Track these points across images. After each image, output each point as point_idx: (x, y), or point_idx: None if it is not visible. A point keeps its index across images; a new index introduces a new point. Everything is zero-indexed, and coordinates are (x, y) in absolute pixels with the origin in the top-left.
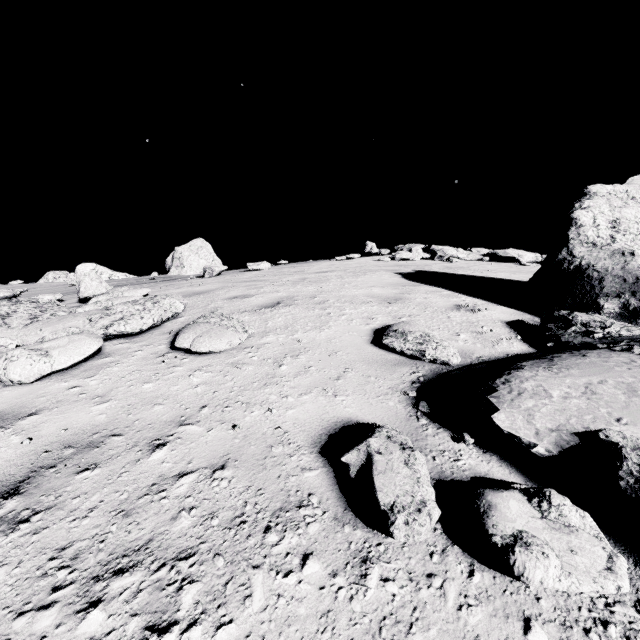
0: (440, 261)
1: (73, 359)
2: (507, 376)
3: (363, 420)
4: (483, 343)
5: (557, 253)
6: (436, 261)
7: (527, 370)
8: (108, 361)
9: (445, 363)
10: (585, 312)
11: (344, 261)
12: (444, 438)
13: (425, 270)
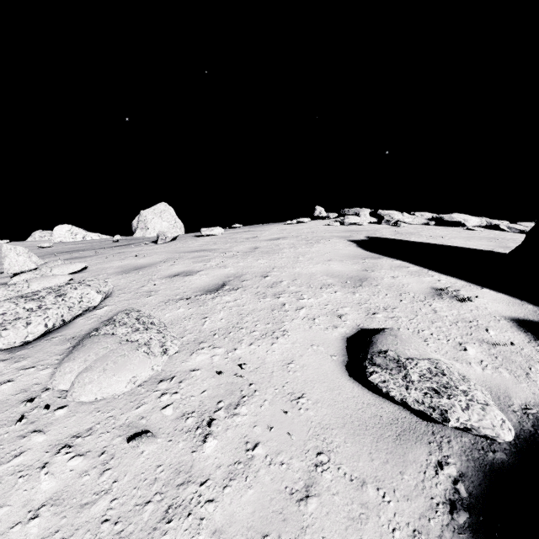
0: (387, 225)
1: None
2: None
3: None
4: (509, 368)
5: None
6: (384, 225)
7: None
8: None
9: (487, 437)
10: None
11: (295, 225)
12: None
13: (377, 236)
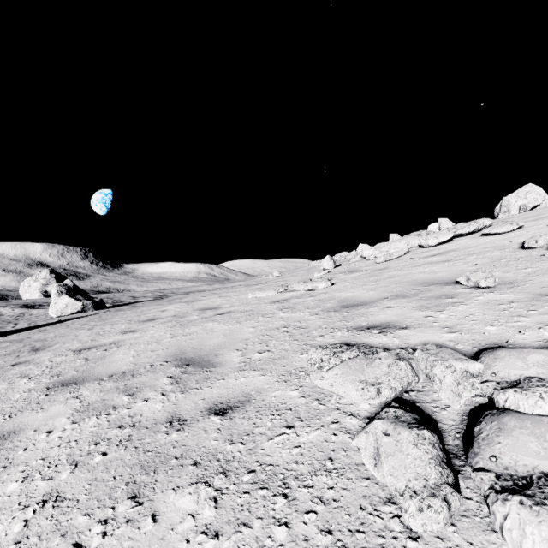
0: None
1: (445, 239)
2: None
3: None
4: None
5: None
6: None
7: None
8: (455, 241)
9: None
10: None
11: None
12: None
13: None
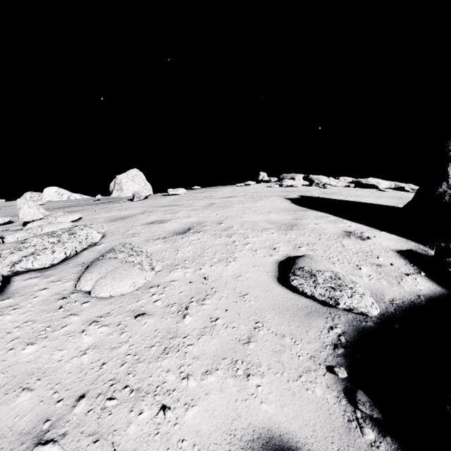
0: (317, 187)
1: None
2: None
3: (288, 434)
4: (387, 279)
5: (437, 186)
6: (314, 187)
7: None
8: (6, 305)
9: (362, 313)
10: None
11: (243, 187)
12: None
13: (308, 195)
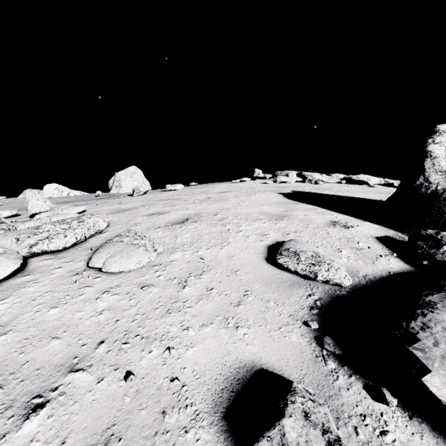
0: (310, 183)
1: None
2: (423, 318)
3: (267, 364)
4: (364, 260)
5: (415, 180)
6: (307, 183)
7: (443, 311)
8: (27, 280)
9: (337, 284)
10: (443, 230)
11: (238, 183)
12: (359, 392)
13: (300, 191)
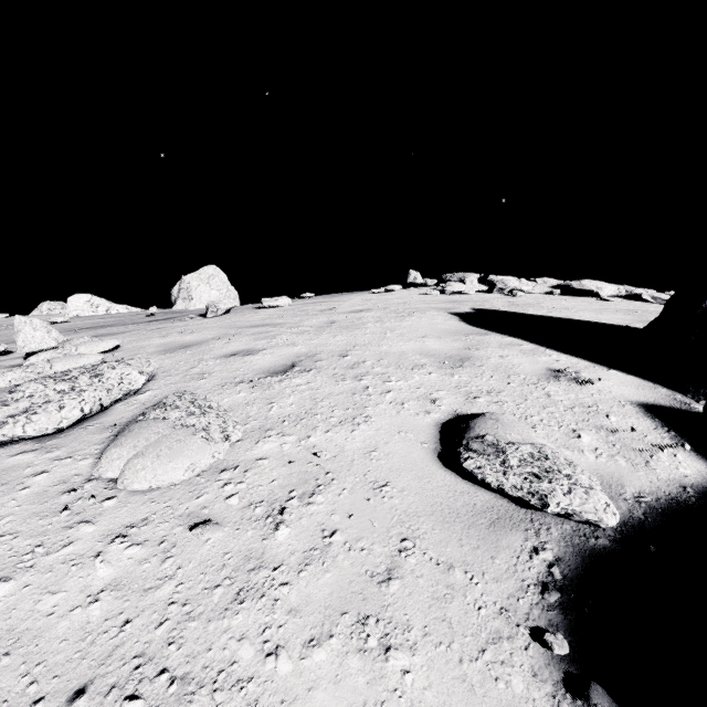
0: (500, 295)
1: None
2: None
3: None
4: (627, 456)
5: (703, 296)
6: (495, 295)
7: None
8: None
9: (590, 522)
10: None
11: (382, 294)
12: None
13: (486, 308)
